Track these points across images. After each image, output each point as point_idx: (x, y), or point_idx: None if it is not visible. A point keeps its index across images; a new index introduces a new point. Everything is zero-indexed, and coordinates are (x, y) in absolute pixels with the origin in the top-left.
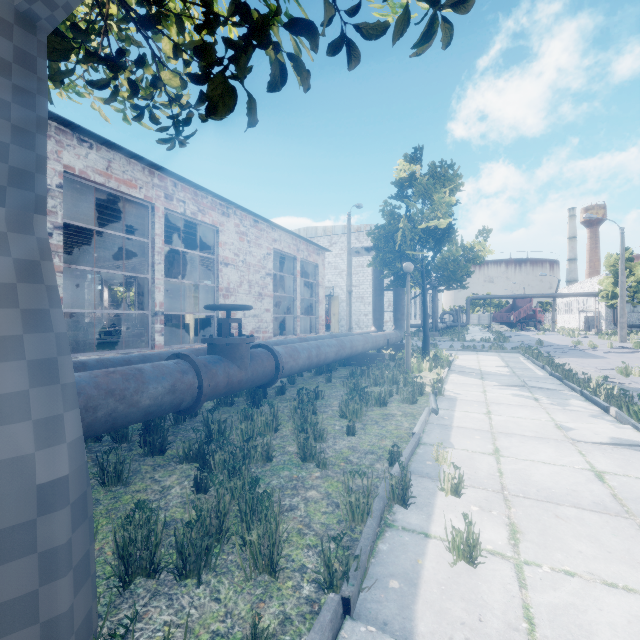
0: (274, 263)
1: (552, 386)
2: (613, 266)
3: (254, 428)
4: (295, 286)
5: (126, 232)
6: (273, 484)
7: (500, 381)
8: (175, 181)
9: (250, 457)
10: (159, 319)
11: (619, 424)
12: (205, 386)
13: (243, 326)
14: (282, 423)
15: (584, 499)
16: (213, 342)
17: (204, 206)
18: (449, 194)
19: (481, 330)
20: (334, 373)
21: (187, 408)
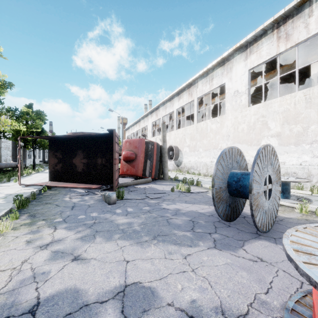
0: None
1: None
2: None
3: None
4: None
5: None
6: None
7: None
8: None
9: None
10: None
11: None
12: None
13: None
14: None
15: (38, 179)
16: None
17: None
18: (42, 120)
19: None
20: None
21: None
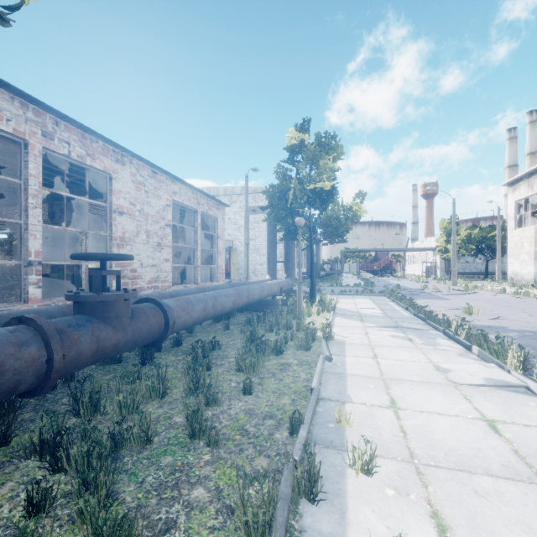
0: (176, 216)
1: (419, 326)
2: (445, 228)
3: (136, 396)
4: (196, 237)
5: (8, 176)
6: (148, 482)
7: (377, 323)
8: (56, 119)
9: (118, 449)
10: (34, 269)
11: (486, 363)
12: (57, 359)
13: (140, 276)
14: (173, 382)
15: (492, 461)
16: (78, 299)
17: (94, 150)
18: (332, 161)
19: (352, 277)
20: (232, 319)
21: (32, 389)
